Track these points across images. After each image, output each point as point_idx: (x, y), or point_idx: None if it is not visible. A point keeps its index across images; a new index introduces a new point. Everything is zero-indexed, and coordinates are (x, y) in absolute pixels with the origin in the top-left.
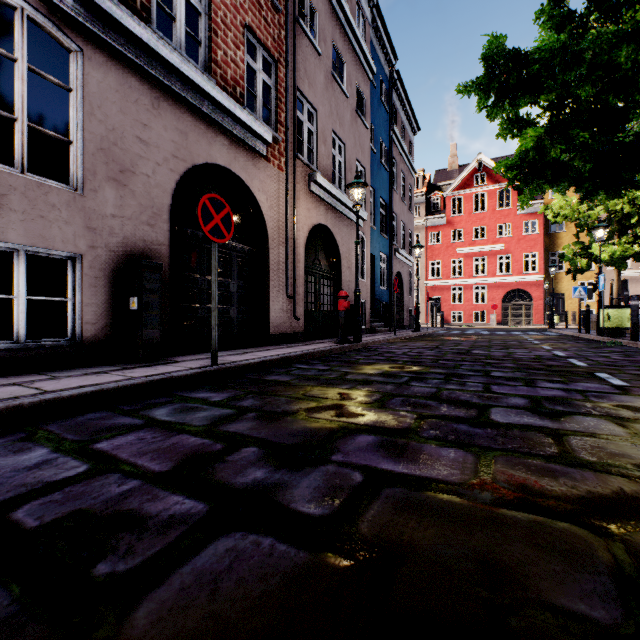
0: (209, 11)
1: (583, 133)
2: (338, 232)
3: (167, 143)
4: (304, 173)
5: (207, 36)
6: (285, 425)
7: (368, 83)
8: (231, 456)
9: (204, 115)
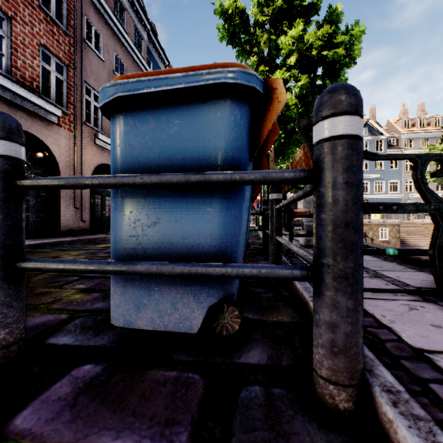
0: (11, 36)
1: None
2: None
3: None
4: (91, 133)
5: (9, 51)
6: None
7: None
8: None
9: (7, 99)
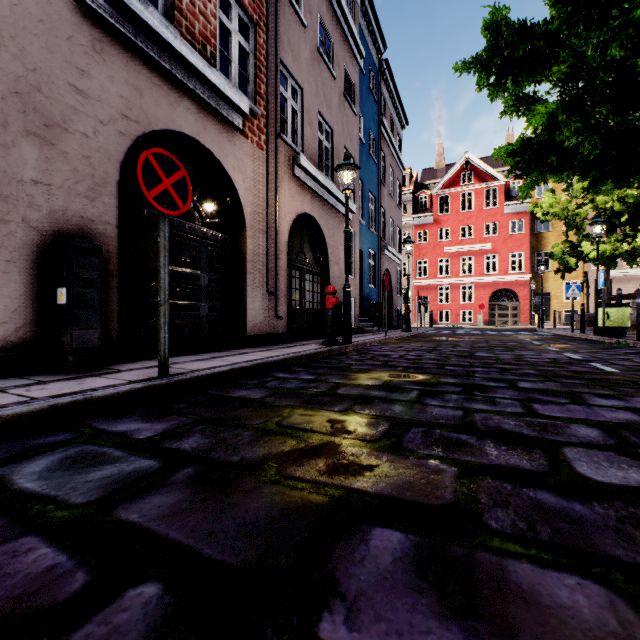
0: None
1: (600, 109)
2: (325, 224)
3: (114, 98)
4: (287, 155)
5: None
6: (237, 500)
7: (357, 67)
8: (85, 627)
9: (165, 71)
